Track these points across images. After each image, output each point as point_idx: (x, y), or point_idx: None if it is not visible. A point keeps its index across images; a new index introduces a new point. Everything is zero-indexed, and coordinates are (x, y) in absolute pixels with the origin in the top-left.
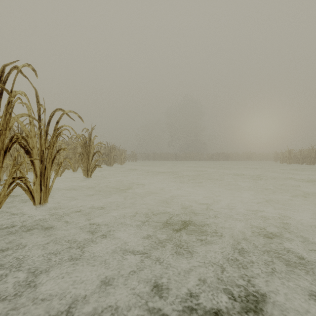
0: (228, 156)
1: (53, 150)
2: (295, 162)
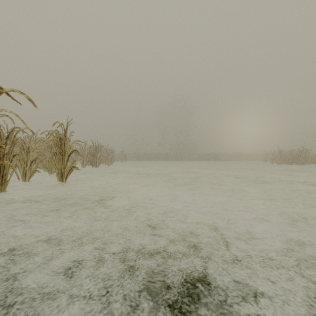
0: (219, 156)
1: None
2: (284, 162)
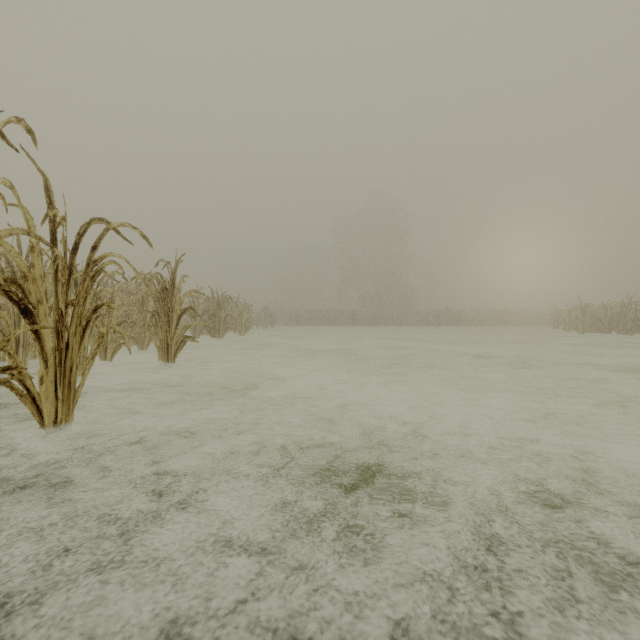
0: (460, 316)
1: (84, 308)
2: (594, 330)
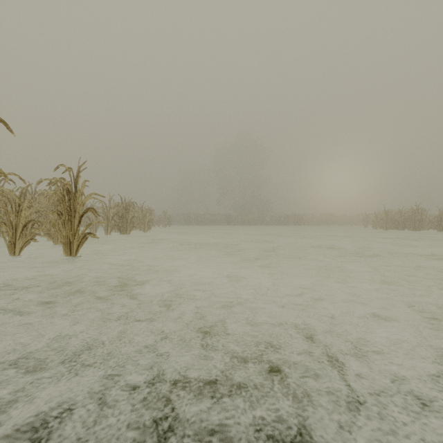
0: (301, 218)
1: None
2: (392, 227)
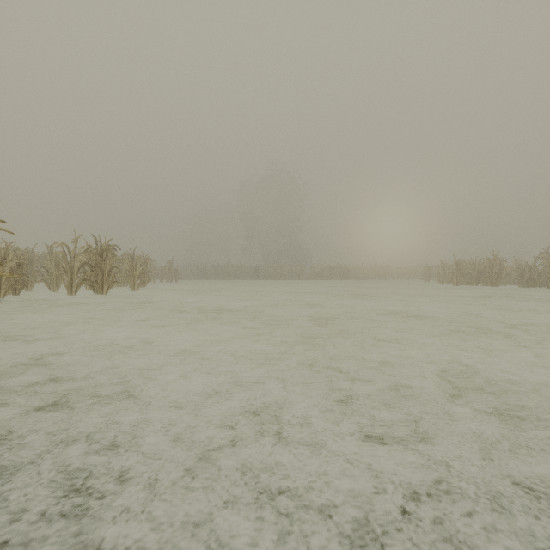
0: (348, 271)
1: None
2: (463, 282)
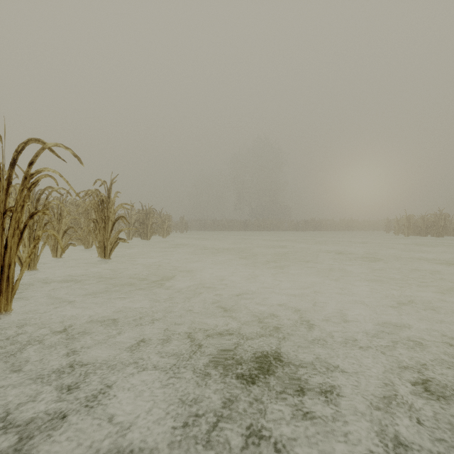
0: (320, 224)
1: (21, 214)
2: (415, 233)
